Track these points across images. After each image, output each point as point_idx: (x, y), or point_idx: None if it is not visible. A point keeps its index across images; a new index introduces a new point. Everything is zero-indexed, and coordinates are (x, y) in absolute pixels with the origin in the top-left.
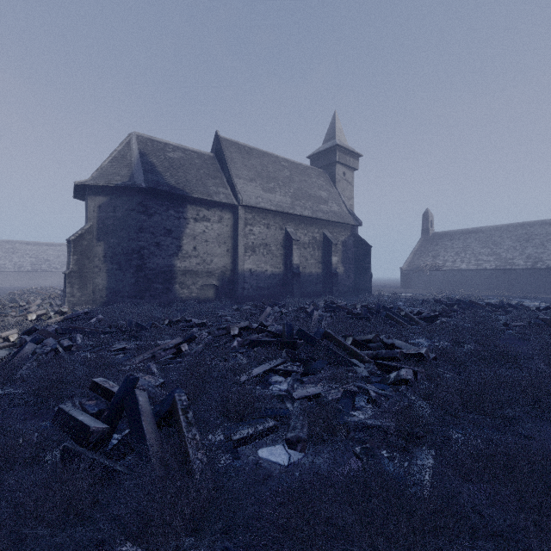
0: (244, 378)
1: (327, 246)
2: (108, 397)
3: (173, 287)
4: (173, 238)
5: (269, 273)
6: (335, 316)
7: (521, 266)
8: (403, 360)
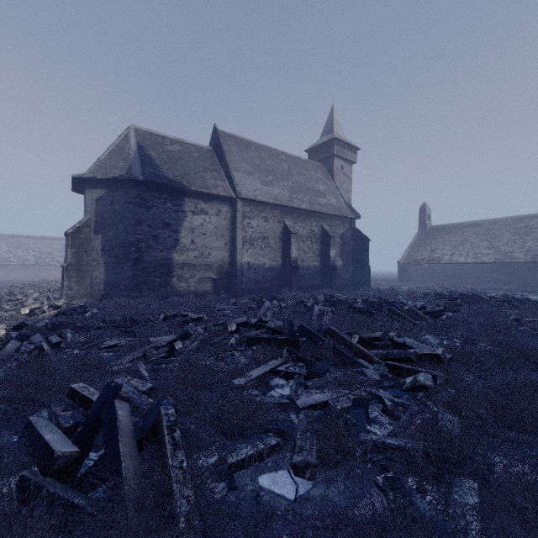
0: (241, 381)
1: (325, 239)
2: (86, 406)
3: (171, 281)
4: (171, 231)
5: (267, 266)
6: (336, 310)
7: (521, 259)
8: (417, 361)
